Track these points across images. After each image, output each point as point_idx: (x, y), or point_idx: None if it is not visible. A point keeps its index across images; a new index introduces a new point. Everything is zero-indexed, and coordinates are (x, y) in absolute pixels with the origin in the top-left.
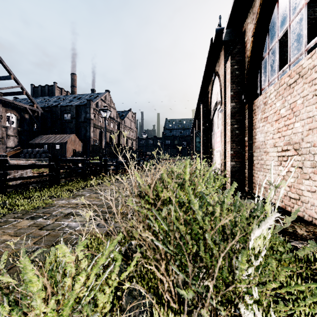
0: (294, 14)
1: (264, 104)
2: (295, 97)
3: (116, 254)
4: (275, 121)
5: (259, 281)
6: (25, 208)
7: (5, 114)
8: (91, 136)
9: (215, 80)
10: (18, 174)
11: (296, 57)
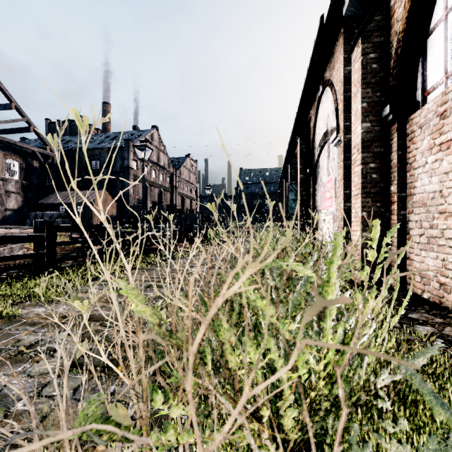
0: None
1: (439, 116)
2: None
3: None
4: None
5: None
6: None
7: (3, 160)
8: (130, 193)
9: (323, 96)
10: None
11: None
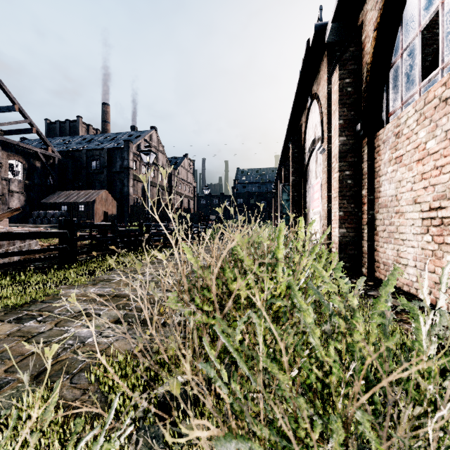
0: None
1: (395, 136)
2: None
3: None
4: (416, 162)
5: None
6: (10, 302)
7: (6, 160)
8: (130, 193)
9: (311, 106)
10: (14, 247)
11: None
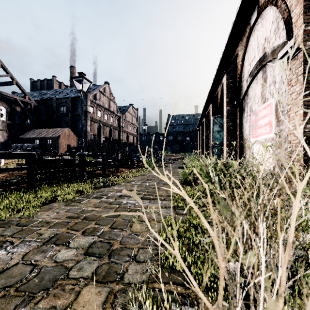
0: None
1: None
2: None
3: None
4: None
5: None
6: None
7: None
8: (88, 130)
9: (256, 24)
10: None
11: None
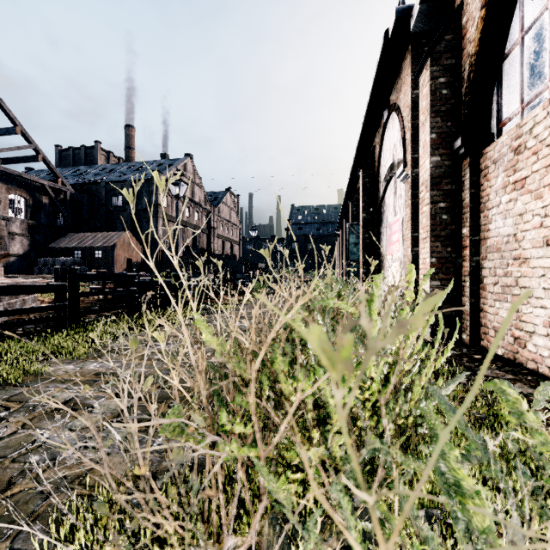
0: None
1: (514, 151)
2: None
3: None
4: (548, 186)
5: None
6: None
7: (6, 195)
8: (159, 235)
9: (388, 122)
10: None
11: None
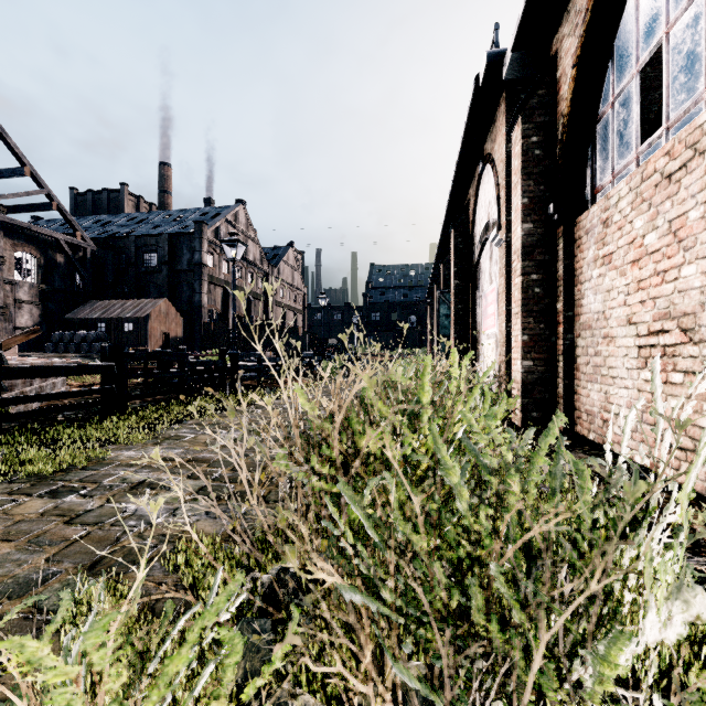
0: (679, 7)
1: (603, 224)
2: (683, 204)
3: (227, 635)
4: (630, 264)
5: (621, 675)
6: (38, 469)
7: (11, 253)
8: (204, 303)
9: (484, 174)
10: (32, 389)
11: (684, 110)
